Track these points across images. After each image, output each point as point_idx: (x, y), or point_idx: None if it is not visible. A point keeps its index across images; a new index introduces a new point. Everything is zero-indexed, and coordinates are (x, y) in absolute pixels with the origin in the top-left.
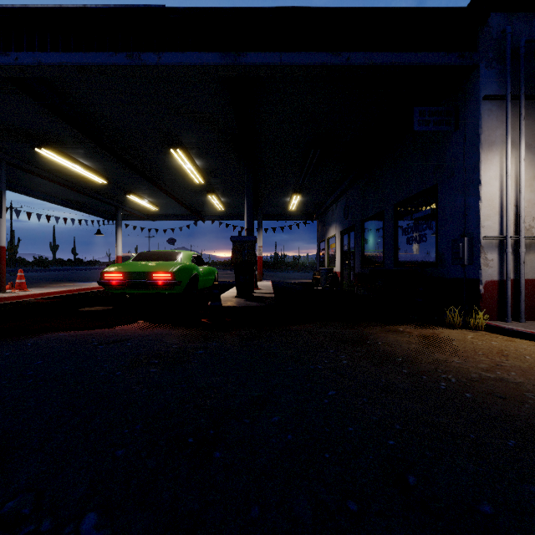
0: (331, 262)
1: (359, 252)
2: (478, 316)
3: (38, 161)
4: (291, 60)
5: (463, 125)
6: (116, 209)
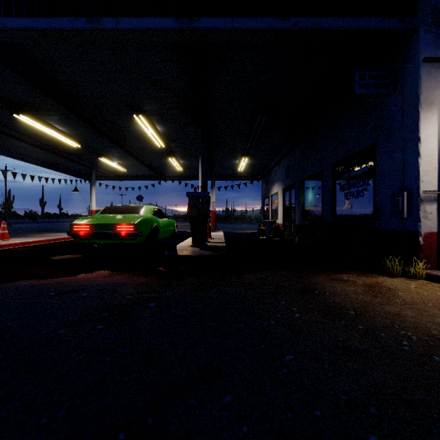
0: (274, 215)
1: (300, 207)
2: (418, 266)
3: (19, 127)
4: (241, 25)
5: (401, 88)
6: (91, 170)
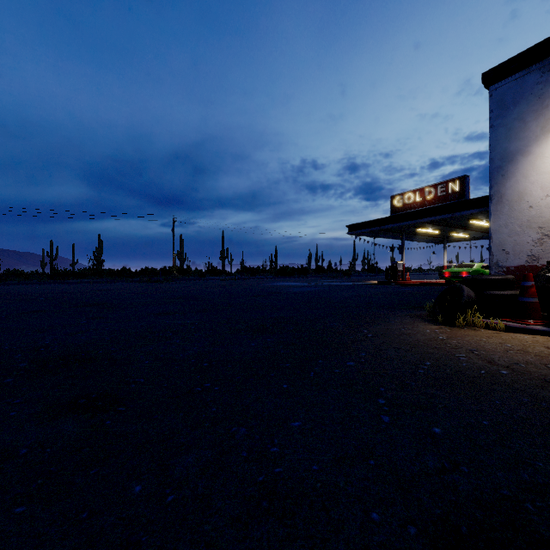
0: None
1: None
2: None
3: (414, 230)
4: None
5: None
6: (443, 239)
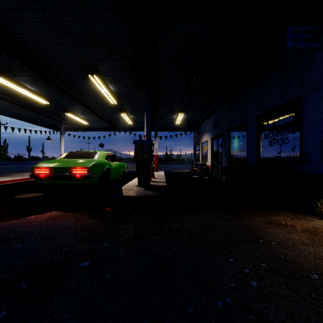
0: (204, 158)
1: (226, 152)
2: None
3: None
4: None
5: None
6: (60, 123)
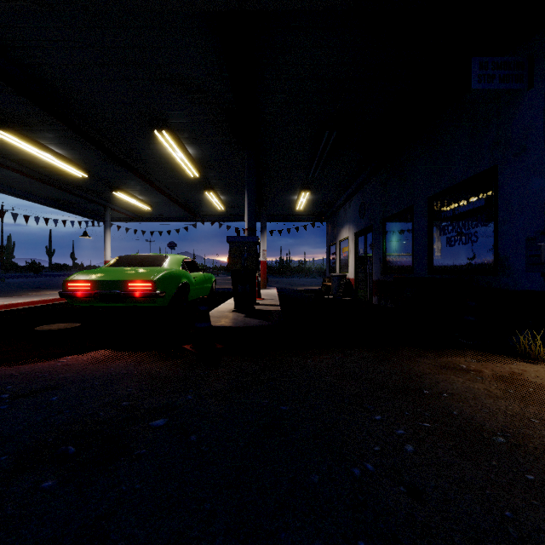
0: (343, 267)
1: (379, 256)
2: None
3: (2, 149)
4: None
5: (543, 80)
6: (104, 208)
